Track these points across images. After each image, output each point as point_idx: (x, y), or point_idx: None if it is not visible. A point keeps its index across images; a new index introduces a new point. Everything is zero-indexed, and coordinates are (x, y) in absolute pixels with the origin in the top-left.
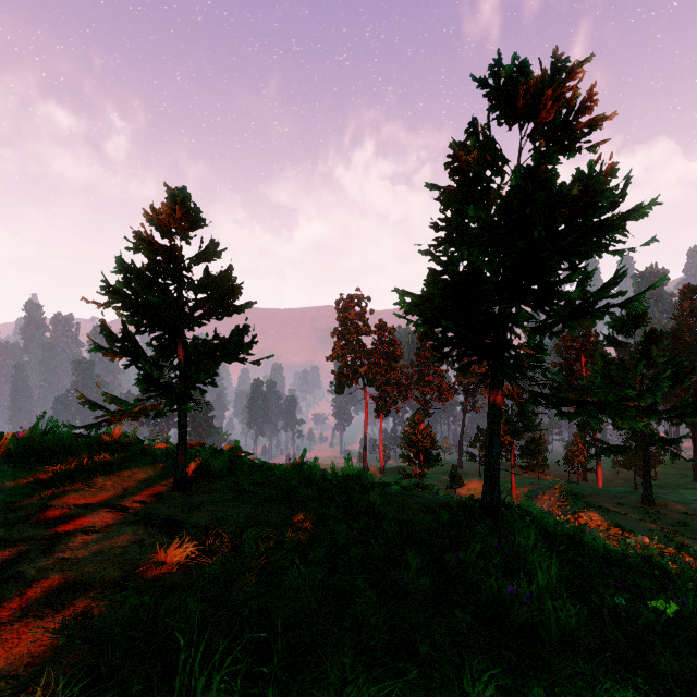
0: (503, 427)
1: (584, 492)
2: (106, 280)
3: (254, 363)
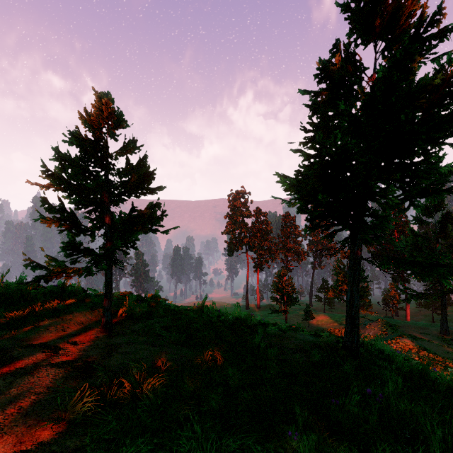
0: (341, 279)
1: (398, 325)
2: (44, 165)
3: (163, 232)
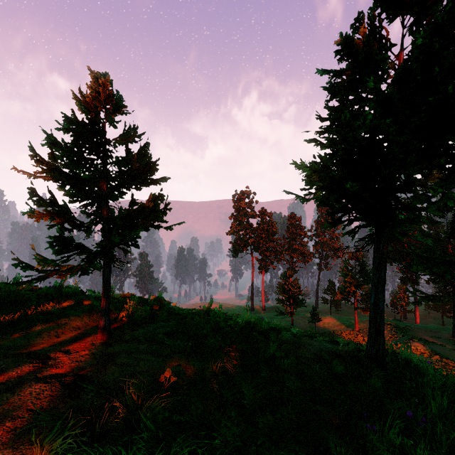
0: (349, 281)
1: (408, 328)
2: (32, 151)
3: (167, 228)
